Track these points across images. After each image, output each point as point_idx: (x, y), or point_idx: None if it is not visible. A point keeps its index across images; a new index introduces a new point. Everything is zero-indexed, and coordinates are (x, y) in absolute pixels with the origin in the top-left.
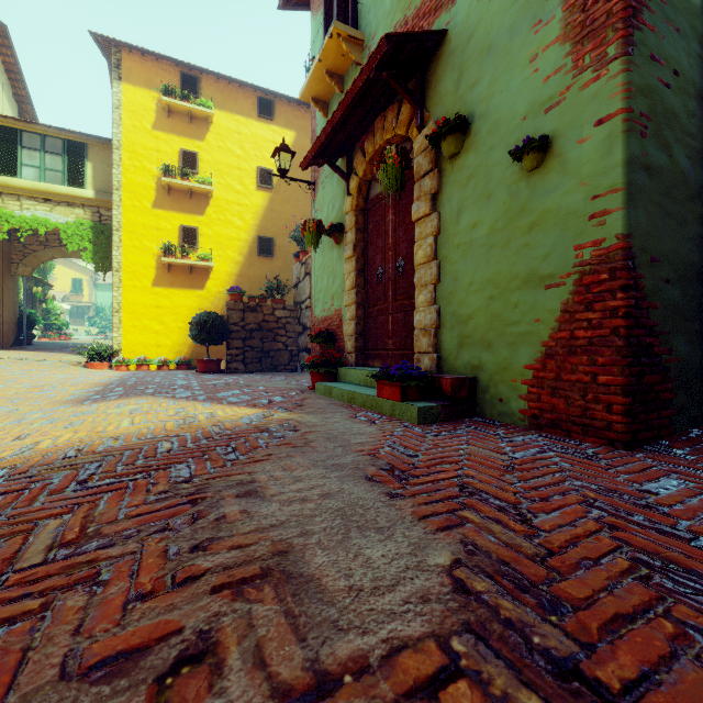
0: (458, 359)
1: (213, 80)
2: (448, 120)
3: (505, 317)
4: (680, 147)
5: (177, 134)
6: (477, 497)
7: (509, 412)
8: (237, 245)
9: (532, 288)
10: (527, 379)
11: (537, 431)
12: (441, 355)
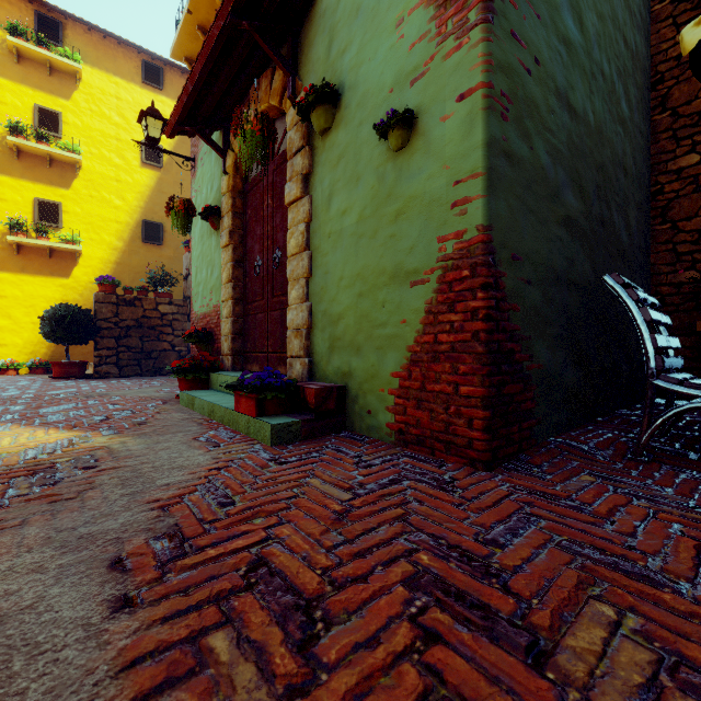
0: (329, 365)
1: (83, 30)
2: (315, 86)
3: (374, 318)
4: (541, 141)
5: (31, 86)
6: (262, 587)
7: (377, 426)
8: (116, 228)
9: (398, 284)
10: (394, 389)
11: (403, 448)
12: (313, 359)
